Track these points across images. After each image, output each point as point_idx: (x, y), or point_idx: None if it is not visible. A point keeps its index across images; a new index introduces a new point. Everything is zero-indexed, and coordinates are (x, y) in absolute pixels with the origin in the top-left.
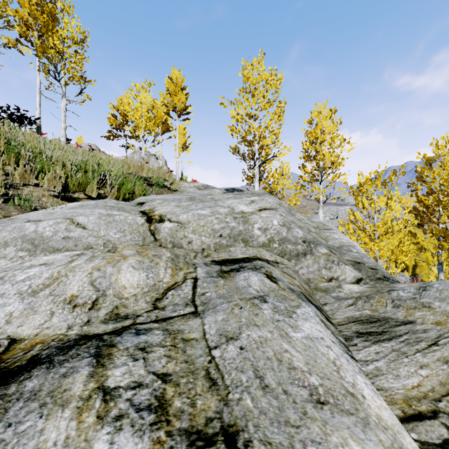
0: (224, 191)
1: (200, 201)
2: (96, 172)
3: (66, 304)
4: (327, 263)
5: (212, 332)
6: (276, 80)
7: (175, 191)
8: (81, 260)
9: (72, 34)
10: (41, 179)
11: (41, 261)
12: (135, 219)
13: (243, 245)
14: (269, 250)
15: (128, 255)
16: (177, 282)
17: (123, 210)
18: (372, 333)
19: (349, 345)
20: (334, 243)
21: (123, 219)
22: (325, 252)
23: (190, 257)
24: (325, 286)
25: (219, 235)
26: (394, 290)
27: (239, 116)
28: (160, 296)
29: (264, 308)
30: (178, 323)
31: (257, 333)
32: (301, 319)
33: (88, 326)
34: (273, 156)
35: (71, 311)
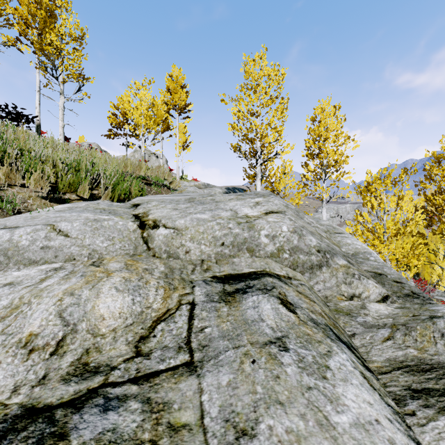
0: (225, 190)
1: (200, 203)
2: (90, 172)
3: (20, 347)
4: (346, 277)
5: (213, 413)
6: (279, 76)
7: (175, 190)
8: (55, 278)
9: (70, 30)
10: (27, 179)
11: (9, 278)
12: (125, 225)
13: (249, 256)
14: (278, 262)
15: (113, 269)
16: (170, 309)
17: (114, 213)
18: (432, 392)
19: (405, 414)
20: (347, 249)
21: (113, 224)
22: (343, 263)
23: (187, 271)
24: (346, 306)
25: (221, 243)
26: (438, 318)
27: (240, 113)
28: (146, 332)
29: (285, 362)
30: (165, 385)
31: (282, 422)
32: (339, 381)
33: (41, 387)
34: (276, 154)
35: (24, 359)
